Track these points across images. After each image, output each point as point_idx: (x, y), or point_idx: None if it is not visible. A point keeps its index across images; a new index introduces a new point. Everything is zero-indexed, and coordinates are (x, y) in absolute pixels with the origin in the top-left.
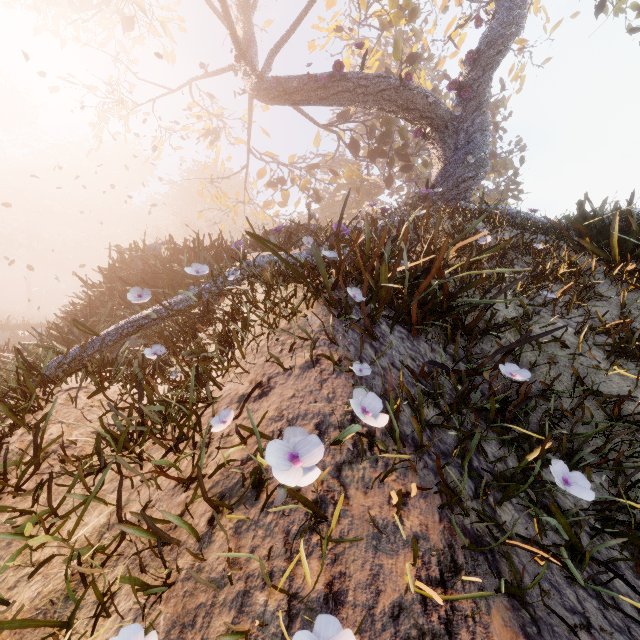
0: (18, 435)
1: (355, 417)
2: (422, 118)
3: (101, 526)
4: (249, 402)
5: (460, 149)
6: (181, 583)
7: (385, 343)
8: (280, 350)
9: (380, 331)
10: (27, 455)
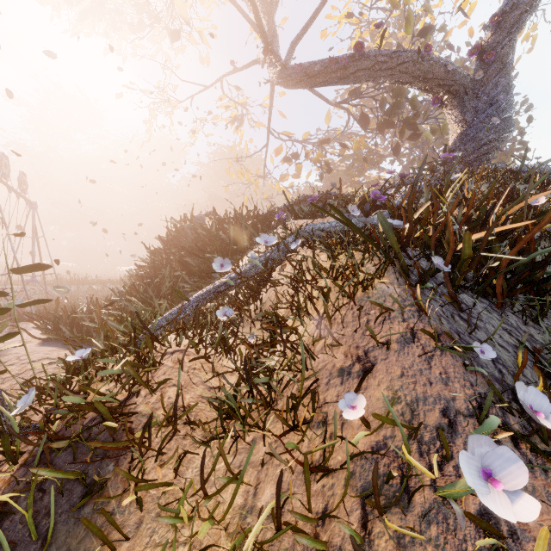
0: (142, 396)
1: (481, 404)
2: (439, 86)
3: (240, 507)
4: (352, 377)
5: (481, 112)
6: None
7: (473, 314)
8: (366, 321)
9: (461, 301)
10: (154, 418)
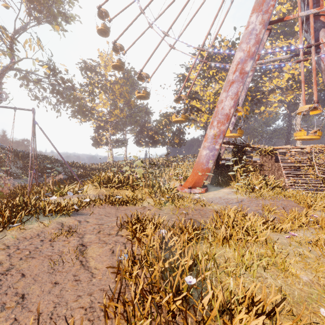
0: None
1: None
2: None
3: None
4: None
5: None
6: None
7: None
8: None
9: None
10: None
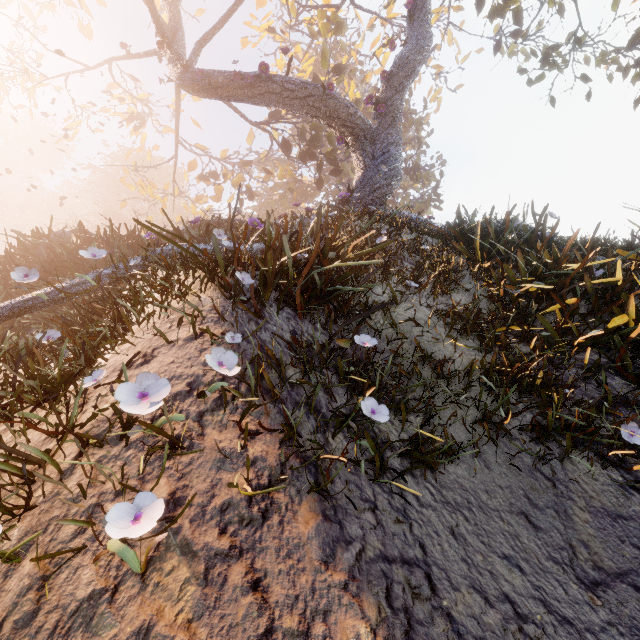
0: None
1: (226, 377)
2: (344, 127)
3: None
4: (131, 369)
5: (377, 159)
6: (39, 505)
7: (271, 322)
8: (170, 326)
9: (269, 312)
10: None
